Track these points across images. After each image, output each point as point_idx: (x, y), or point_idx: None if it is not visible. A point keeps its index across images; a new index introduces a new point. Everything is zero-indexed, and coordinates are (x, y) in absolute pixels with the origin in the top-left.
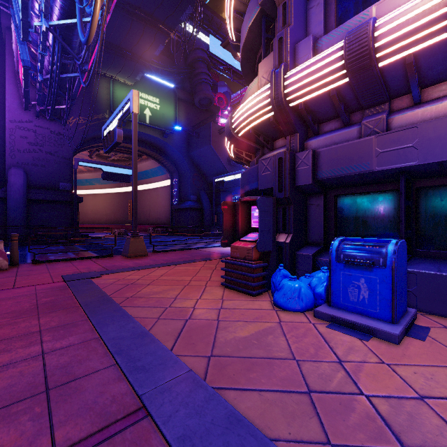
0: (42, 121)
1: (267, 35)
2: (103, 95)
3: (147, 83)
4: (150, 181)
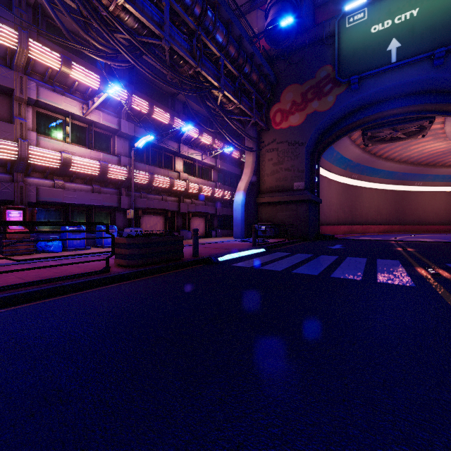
0: None
1: None
2: None
3: None
4: None
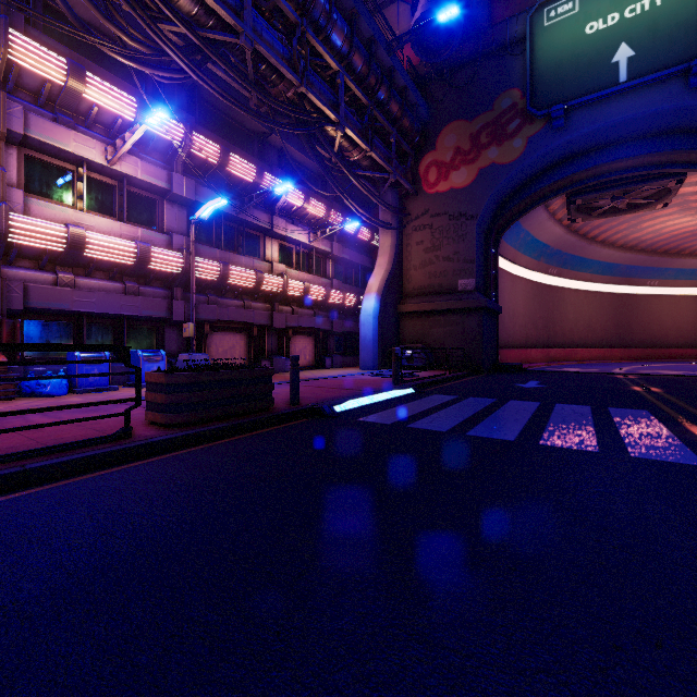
0: None
1: None
2: None
3: None
4: None
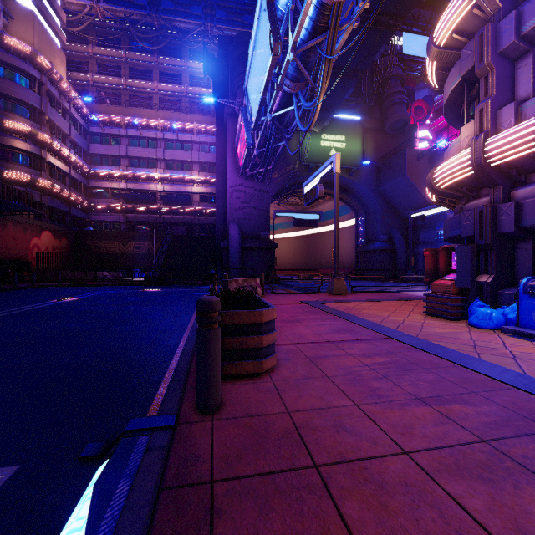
0: (249, 182)
1: (470, 97)
2: (293, 147)
3: (332, 123)
4: (332, 222)
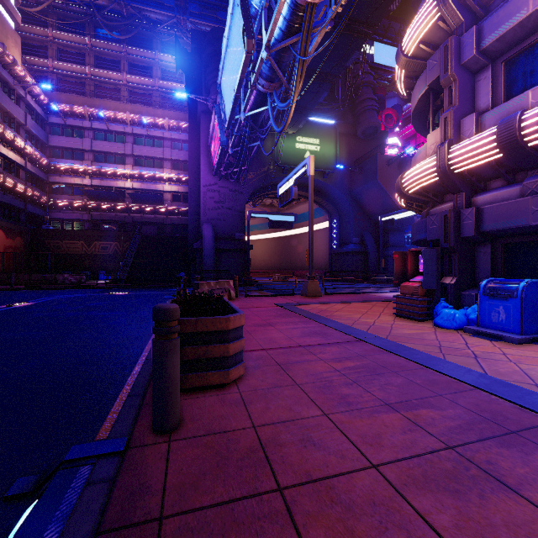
0: (223, 182)
1: (435, 106)
2: (268, 148)
3: (307, 126)
4: (307, 224)
